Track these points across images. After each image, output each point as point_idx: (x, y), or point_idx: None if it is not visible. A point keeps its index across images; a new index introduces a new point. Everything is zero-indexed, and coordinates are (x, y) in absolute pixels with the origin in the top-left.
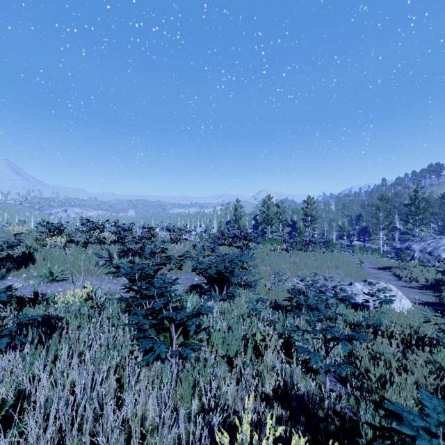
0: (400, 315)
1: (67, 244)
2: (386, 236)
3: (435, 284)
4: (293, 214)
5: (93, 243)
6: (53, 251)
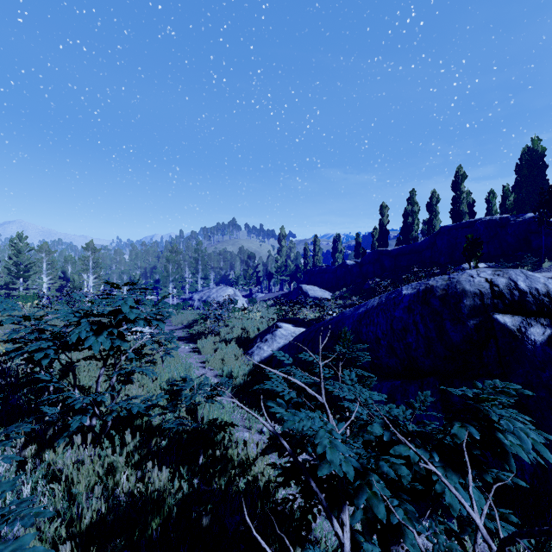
0: None
1: None
2: (176, 288)
3: (193, 323)
4: (66, 263)
5: None
6: None
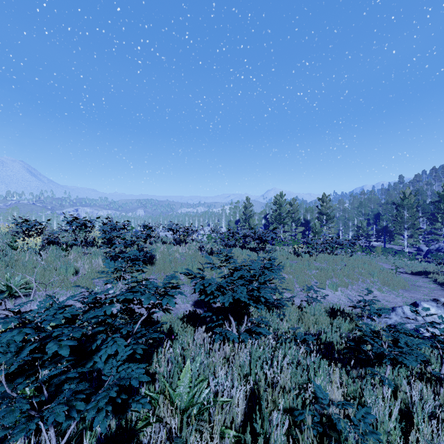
0: None
1: (45, 246)
2: (412, 236)
3: None
4: (306, 213)
5: (79, 245)
6: (22, 256)
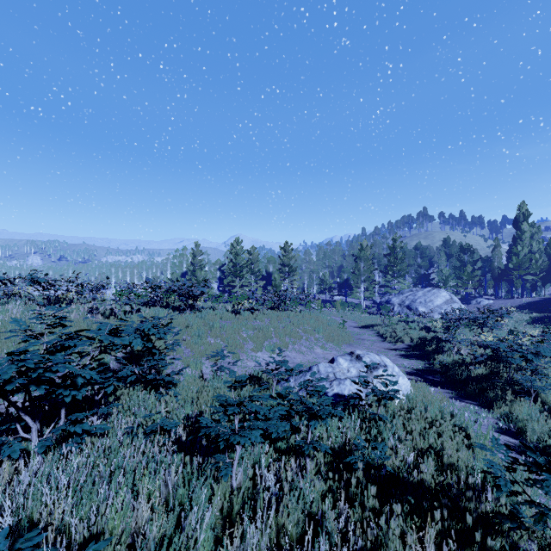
0: (400, 406)
1: None
2: (368, 289)
3: (420, 343)
4: (268, 264)
5: None
6: None
